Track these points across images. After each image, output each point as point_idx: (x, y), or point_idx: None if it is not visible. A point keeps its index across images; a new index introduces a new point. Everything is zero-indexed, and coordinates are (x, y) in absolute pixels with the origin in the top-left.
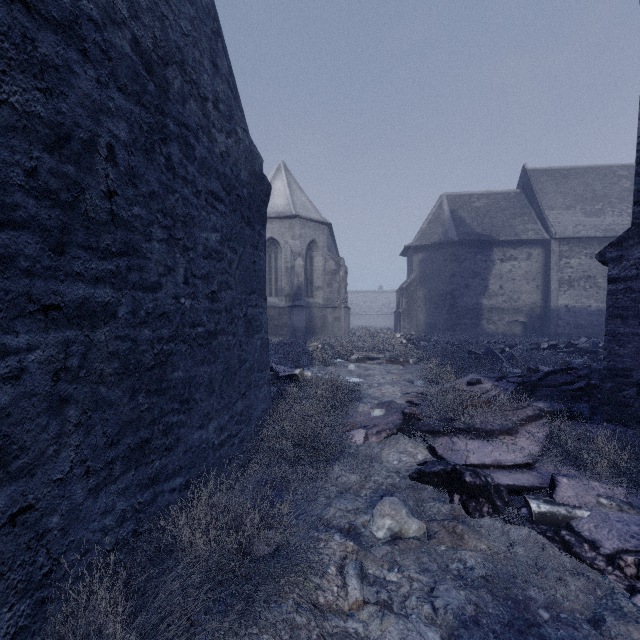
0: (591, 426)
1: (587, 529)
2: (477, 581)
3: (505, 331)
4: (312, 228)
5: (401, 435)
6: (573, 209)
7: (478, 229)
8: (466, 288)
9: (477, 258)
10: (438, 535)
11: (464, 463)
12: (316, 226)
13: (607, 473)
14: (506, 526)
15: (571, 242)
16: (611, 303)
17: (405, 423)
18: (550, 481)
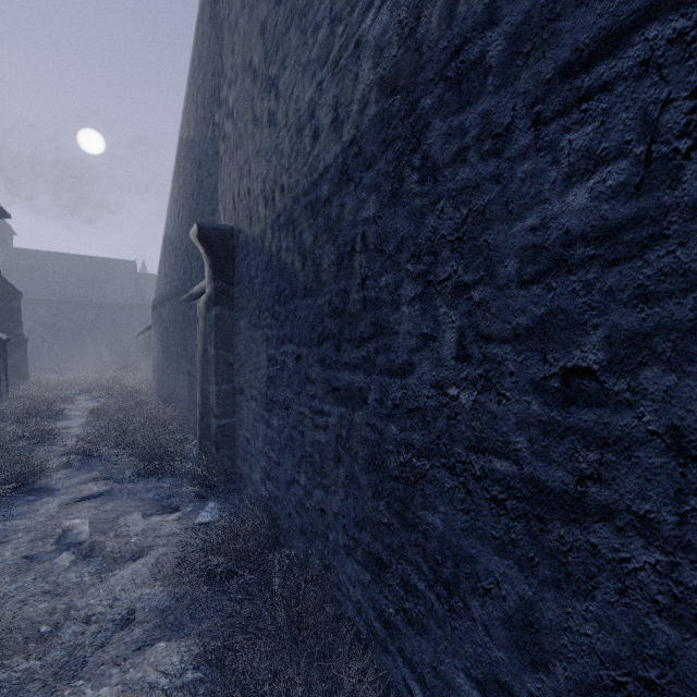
0: None
1: None
2: None
3: None
4: None
5: None
6: None
7: None
8: None
9: None
10: None
11: None
12: None
13: None
14: None
15: None
16: None
17: None
18: None
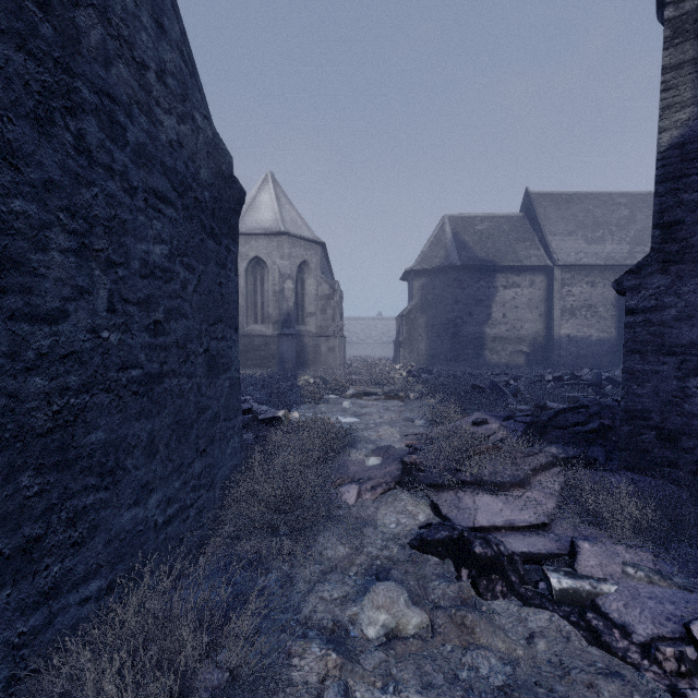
0: (610, 476)
1: (616, 609)
2: (493, 696)
3: (508, 362)
4: (303, 247)
5: (400, 490)
6: (575, 236)
7: (481, 254)
8: (469, 316)
9: (480, 284)
10: (444, 629)
11: (472, 525)
12: (308, 245)
13: (631, 533)
14: (523, 610)
15: (573, 269)
16: (629, 337)
17: (404, 474)
18: (570, 547)
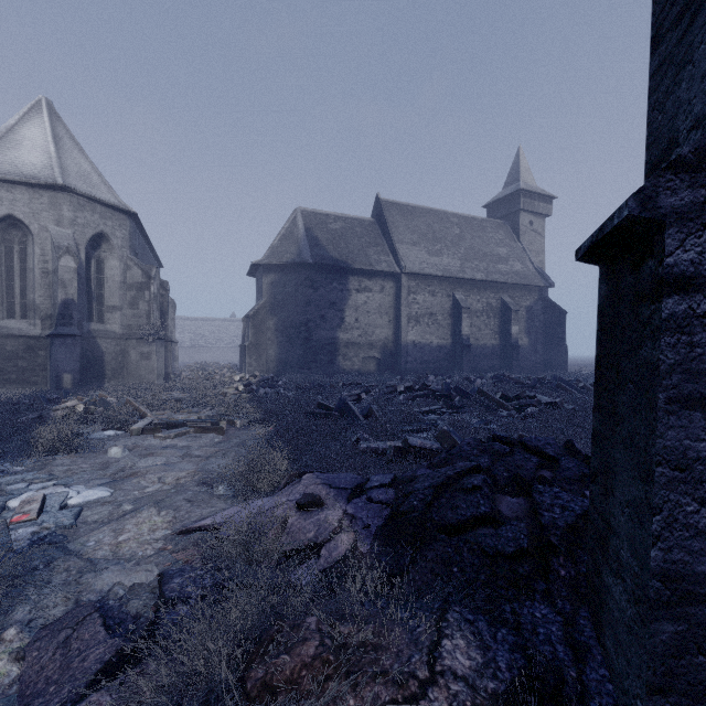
0: None
1: None
2: None
3: (361, 368)
4: (100, 214)
5: None
6: (419, 246)
7: (334, 253)
8: (322, 319)
9: (333, 286)
10: None
11: None
12: (108, 212)
13: None
14: None
15: (418, 278)
16: (676, 358)
17: None
18: None
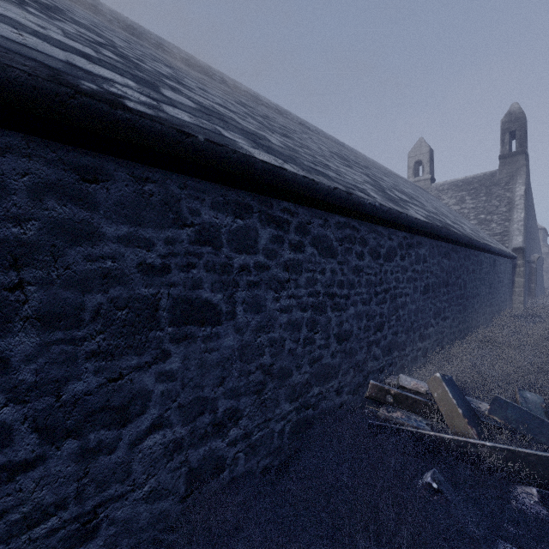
0: None
1: None
2: None
3: None
4: None
5: None
6: None
7: None
8: None
9: None
10: None
11: None
12: None
13: None
14: None
15: None
16: None
17: None
18: None
